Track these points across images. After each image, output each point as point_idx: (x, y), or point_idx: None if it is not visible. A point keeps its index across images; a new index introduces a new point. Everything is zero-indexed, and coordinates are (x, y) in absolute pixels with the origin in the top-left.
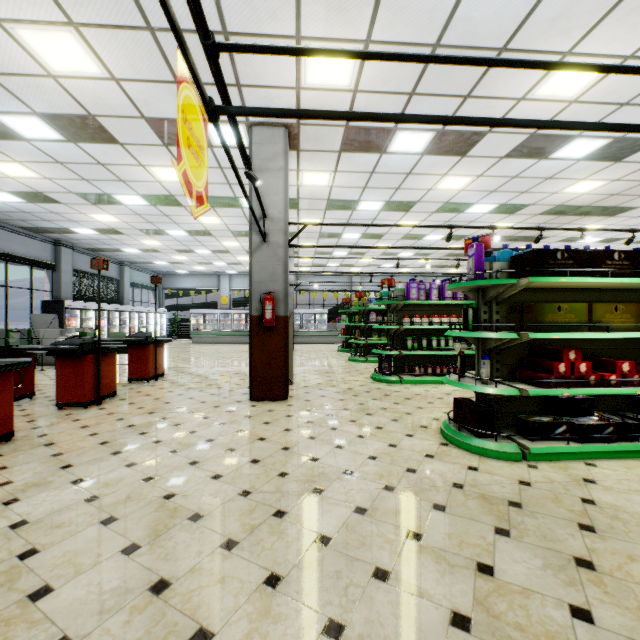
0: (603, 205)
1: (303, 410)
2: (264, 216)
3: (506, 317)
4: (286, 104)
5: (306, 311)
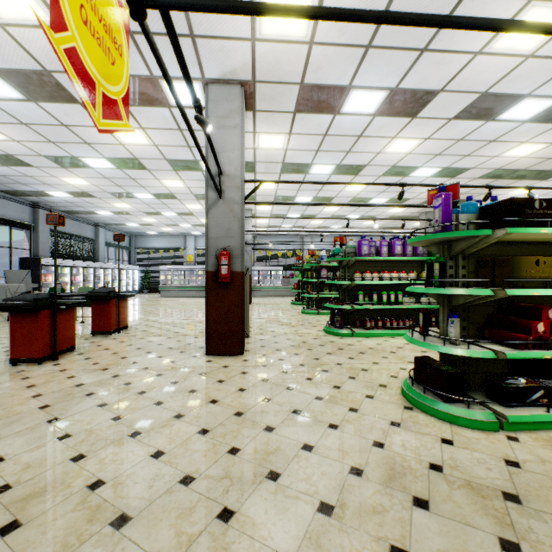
0: (538, 169)
1: (258, 366)
2: (220, 172)
3: (472, 272)
4: (241, 58)
5: (263, 268)
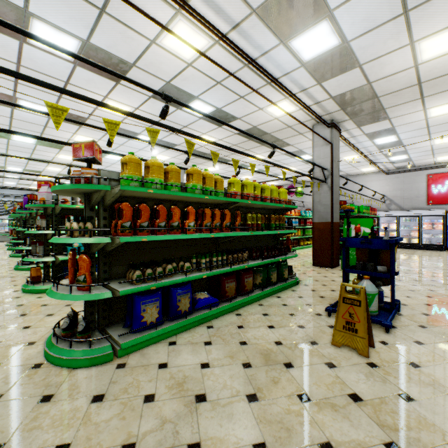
0: None
1: None
2: None
3: None
4: None
5: None
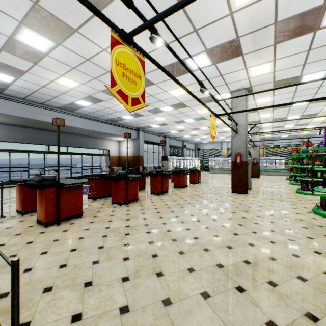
0: None
1: (251, 197)
2: (236, 124)
3: None
4: (244, 83)
5: (269, 158)
